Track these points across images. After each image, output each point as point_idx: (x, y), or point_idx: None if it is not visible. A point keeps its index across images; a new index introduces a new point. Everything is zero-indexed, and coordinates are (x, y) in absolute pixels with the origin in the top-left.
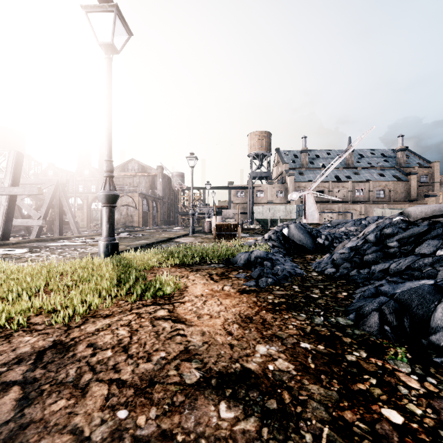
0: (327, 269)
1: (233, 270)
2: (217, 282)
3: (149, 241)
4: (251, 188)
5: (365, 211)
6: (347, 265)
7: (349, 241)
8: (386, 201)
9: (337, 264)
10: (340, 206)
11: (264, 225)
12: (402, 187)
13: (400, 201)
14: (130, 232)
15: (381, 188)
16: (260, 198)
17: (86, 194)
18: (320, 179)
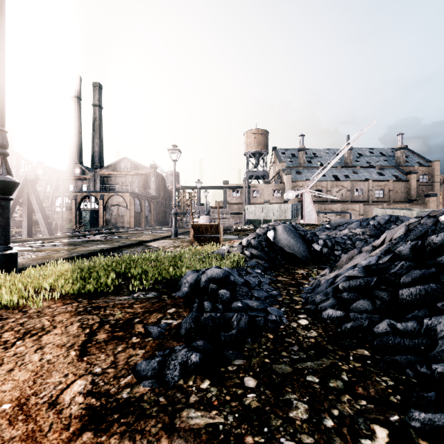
0: (326, 310)
1: (157, 310)
2: (85, 355)
3: (110, 245)
4: (247, 187)
5: (364, 211)
6: (366, 305)
7: (359, 252)
8: (386, 201)
9: (345, 301)
10: (338, 206)
11: (256, 226)
12: (402, 186)
13: (400, 200)
14: (110, 233)
15: (380, 188)
16: (256, 198)
17: (75, 194)
18: (317, 177)
